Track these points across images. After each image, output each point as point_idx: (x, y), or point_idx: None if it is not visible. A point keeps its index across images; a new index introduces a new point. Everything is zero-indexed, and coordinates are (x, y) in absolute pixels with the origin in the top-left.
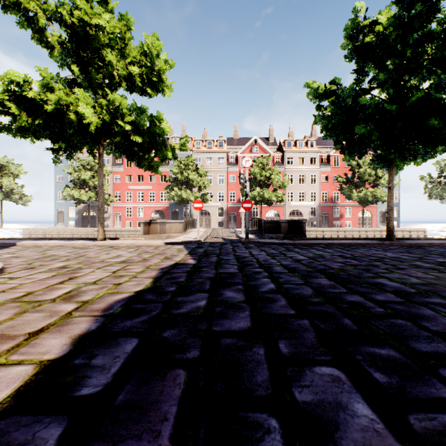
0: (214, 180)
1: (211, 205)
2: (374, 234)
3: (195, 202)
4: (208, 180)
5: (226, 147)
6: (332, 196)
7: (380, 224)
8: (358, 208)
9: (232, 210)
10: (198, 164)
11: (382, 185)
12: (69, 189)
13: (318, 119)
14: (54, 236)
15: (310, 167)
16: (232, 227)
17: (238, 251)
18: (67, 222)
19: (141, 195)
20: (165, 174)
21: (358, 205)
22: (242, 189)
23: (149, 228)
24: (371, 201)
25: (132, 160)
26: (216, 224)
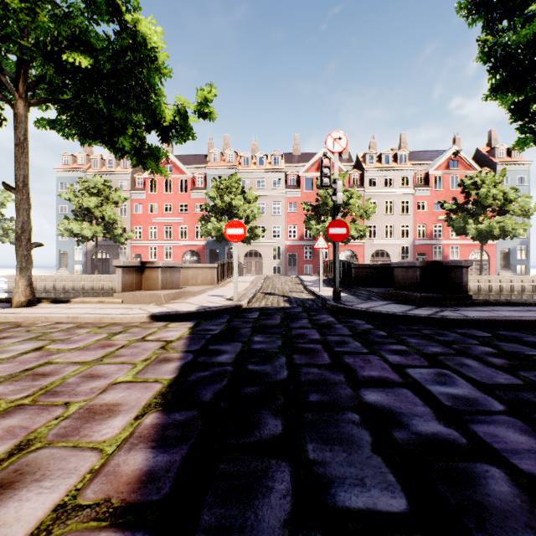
0: (268, 209)
1: (263, 243)
2: (501, 284)
3: (229, 225)
4: (258, 207)
5: (283, 164)
6: (431, 231)
7: (501, 270)
8: (469, 246)
9: (292, 251)
10: (245, 188)
11: (512, 213)
12: (66, 221)
13: (492, 45)
14: (48, 286)
15: (401, 190)
16: (292, 274)
17: (354, 364)
18: (73, 267)
19: (168, 230)
20: (201, 202)
21: (469, 242)
22: (306, 220)
23: (141, 279)
24: (495, 236)
25: (104, 143)
26: (270, 269)
